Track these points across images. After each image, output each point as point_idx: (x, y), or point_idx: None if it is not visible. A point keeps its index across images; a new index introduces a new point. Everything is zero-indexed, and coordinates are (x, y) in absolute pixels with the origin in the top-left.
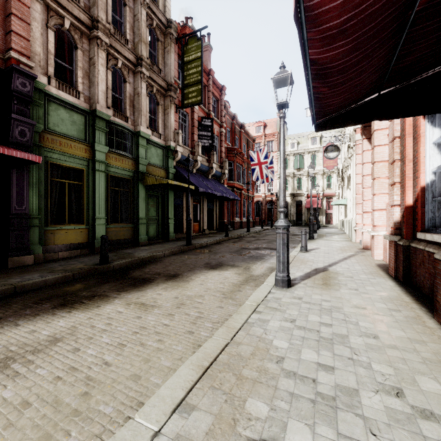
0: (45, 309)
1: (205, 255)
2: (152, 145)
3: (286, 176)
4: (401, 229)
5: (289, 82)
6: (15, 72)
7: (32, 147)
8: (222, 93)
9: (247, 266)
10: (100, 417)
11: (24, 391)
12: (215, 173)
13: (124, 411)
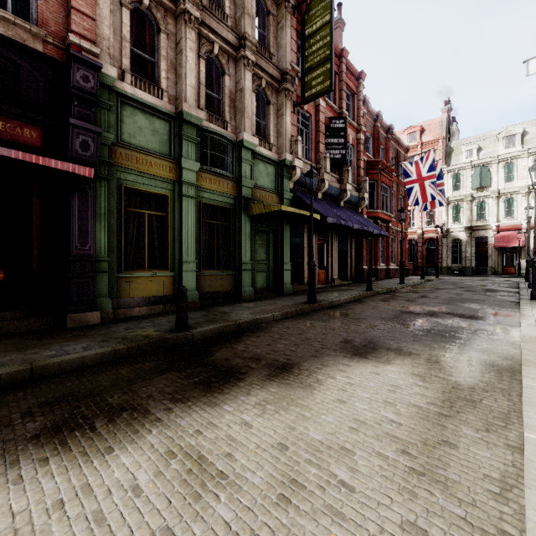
0: (19, 437)
1: (339, 322)
2: (260, 161)
3: (457, 200)
4: None
5: None
6: (74, 61)
7: (100, 165)
8: (360, 83)
9: (430, 355)
10: None
11: None
12: (349, 199)
13: None
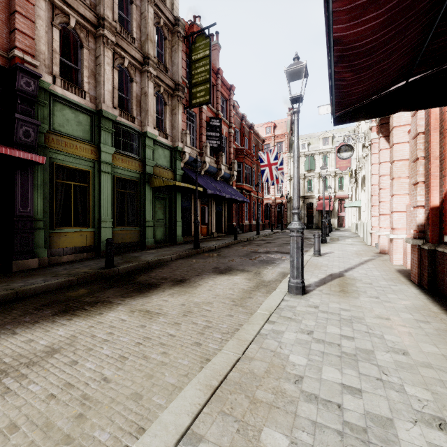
0: (45, 315)
1: (214, 259)
2: (159, 146)
3: None
4: (425, 232)
5: (303, 74)
6: (19, 70)
7: (37, 147)
8: (231, 93)
9: (257, 271)
10: (95, 446)
11: (13, 411)
12: (223, 175)
13: (122, 439)
